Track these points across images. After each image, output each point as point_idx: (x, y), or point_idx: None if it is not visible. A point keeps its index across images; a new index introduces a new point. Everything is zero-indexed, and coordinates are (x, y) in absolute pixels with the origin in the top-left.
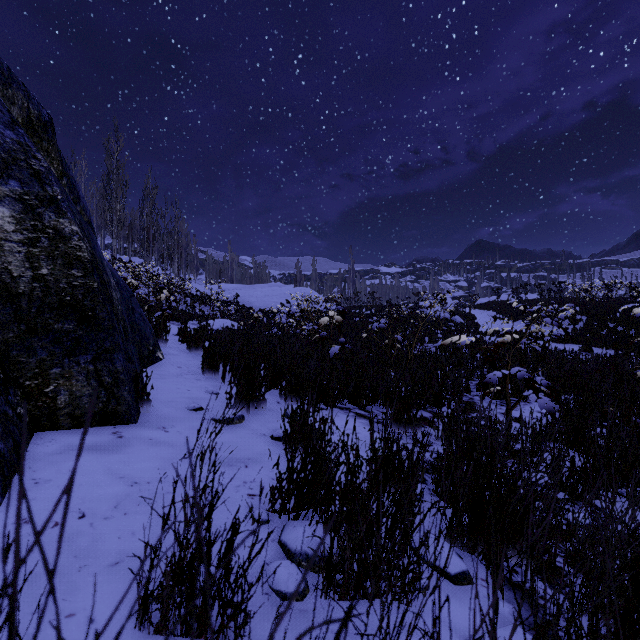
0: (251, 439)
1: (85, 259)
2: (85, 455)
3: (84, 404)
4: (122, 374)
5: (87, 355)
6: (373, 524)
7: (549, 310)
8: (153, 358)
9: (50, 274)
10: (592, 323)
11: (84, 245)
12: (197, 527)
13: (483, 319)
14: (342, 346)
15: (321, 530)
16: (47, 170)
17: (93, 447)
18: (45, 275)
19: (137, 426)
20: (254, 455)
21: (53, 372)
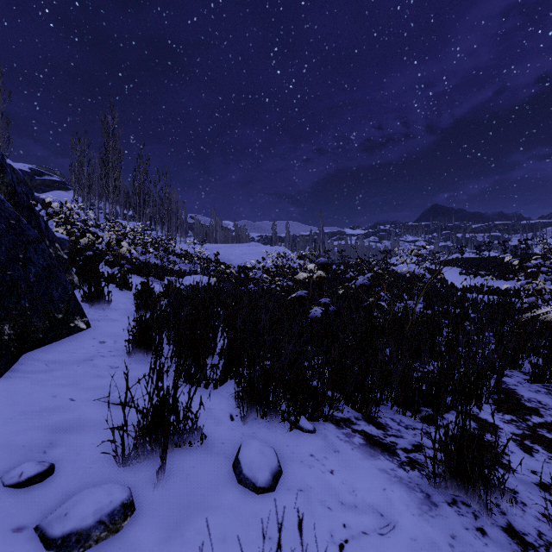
0: None
1: None
2: None
3: None
4: None
5: None
6: None
7: (548, 265)
8: (61, 330)
9: None
10: None
11: None
12: None
13: (449, 275)
14: (325, 309)
15: None
16: None
17: None
18: None
19: None
20: None
21: None
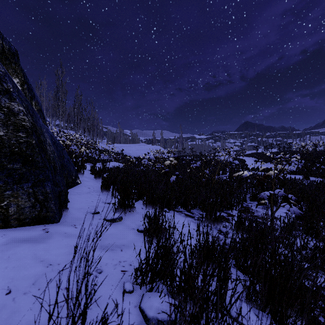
0: (125, 231)
1: (27, 126)
2: (22, 245)
3: (26, 212)
4: (50, 194)
5: (28, 183)
6: (203, 304)
7: (286, 157)
8: (74, 183)
9: (5, 135)
10: (307, 164)
11: (27, 118)
12: (73, 321)
13: (249, 162)
14: (177, 176)
15: (167, 300)
16: (4, 73)
17: (28, 239)
18: (2, 135)
19: (58, 224)
20: (126, 242)
21: (6, 193)
